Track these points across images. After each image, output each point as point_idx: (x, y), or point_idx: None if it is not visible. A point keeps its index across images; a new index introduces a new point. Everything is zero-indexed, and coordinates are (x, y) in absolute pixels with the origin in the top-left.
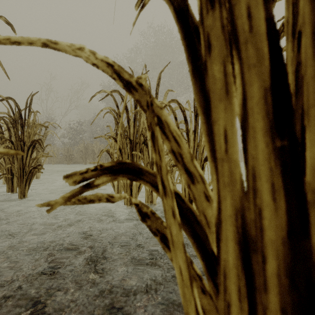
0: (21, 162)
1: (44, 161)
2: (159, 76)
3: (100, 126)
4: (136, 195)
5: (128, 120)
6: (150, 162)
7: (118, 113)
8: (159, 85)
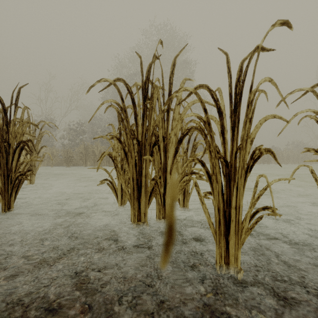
0: (6, 168)
1: (39, 164)
2: (174, 62)
3: (100, 127)
4: (145, 210)
5: (135, 116)
6: (163, 168)
7: (123, 107)
8: (173, 73)
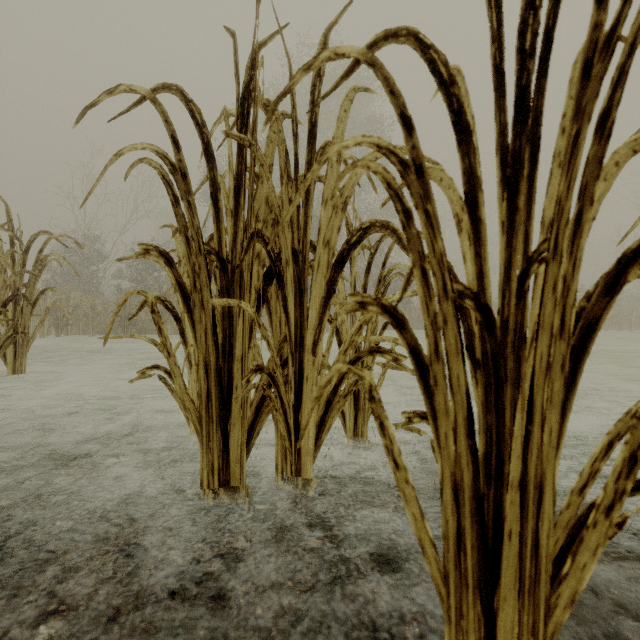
0: None
1: (37, 329)
2: (323, 43)
3: None
4: (242, 454)
5: (213, 190)
6: (293, 336)
7: (178, 165)
8: (322, 73)
